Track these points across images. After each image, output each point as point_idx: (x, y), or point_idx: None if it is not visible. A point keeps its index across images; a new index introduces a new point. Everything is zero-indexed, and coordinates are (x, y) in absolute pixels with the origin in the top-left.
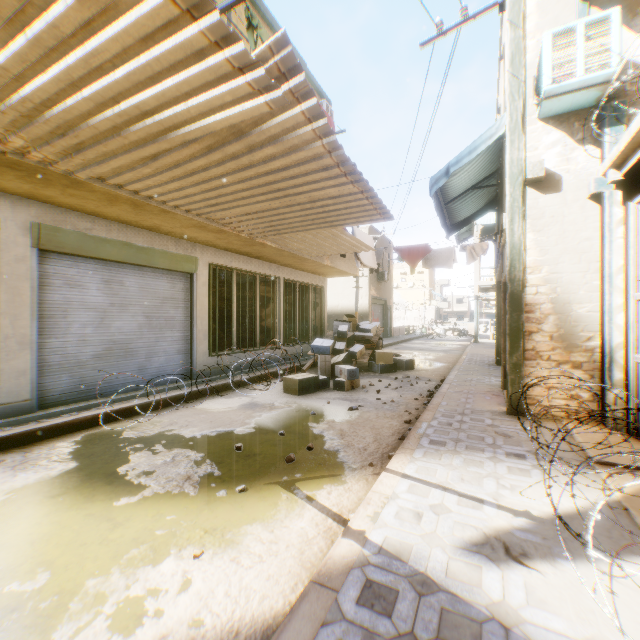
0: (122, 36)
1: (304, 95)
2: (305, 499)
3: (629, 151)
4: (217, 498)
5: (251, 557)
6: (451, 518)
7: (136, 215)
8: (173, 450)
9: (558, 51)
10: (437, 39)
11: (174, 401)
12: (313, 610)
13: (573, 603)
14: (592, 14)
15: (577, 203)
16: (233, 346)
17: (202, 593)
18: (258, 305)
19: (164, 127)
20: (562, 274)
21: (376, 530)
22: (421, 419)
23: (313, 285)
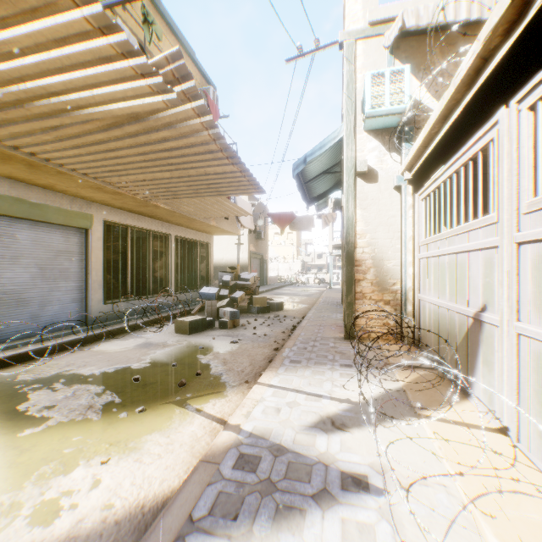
0: (36, 35)
1: (194, 96)
2: (195, 411)
3: (414, 161)
4: (119, 419)
5: (152, 456)
6: (300, 409)
7: (31, 174)
8: (73, 386)
9: (375, 87)
10: (298, 58)
11: (70, 345)
12: (201, 477)
13: (366, 446)
14: (396, 64)
15: (388, 191)
16: (128, 294)
17: (111, 486)
18: (151, 258)
19: (69, 106)
20: (379, 240)
21: (248, 423)
22: (285, 346)
23: (201, 241)
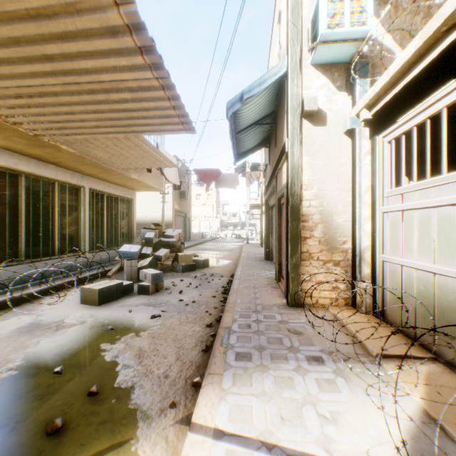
0: None
1: None
2: None
3: (383, 92)
4: None
5: None
6: None
7: None
8: None
9: (332, 3)
10: None
11: None
12: None
13: None
14: None
15: (337, 136)
16: (21, 256)
17: None
18: (58, 213)
19: None
20: (327, 191)
21: None
22: (223, 324)
23: (122, 197)
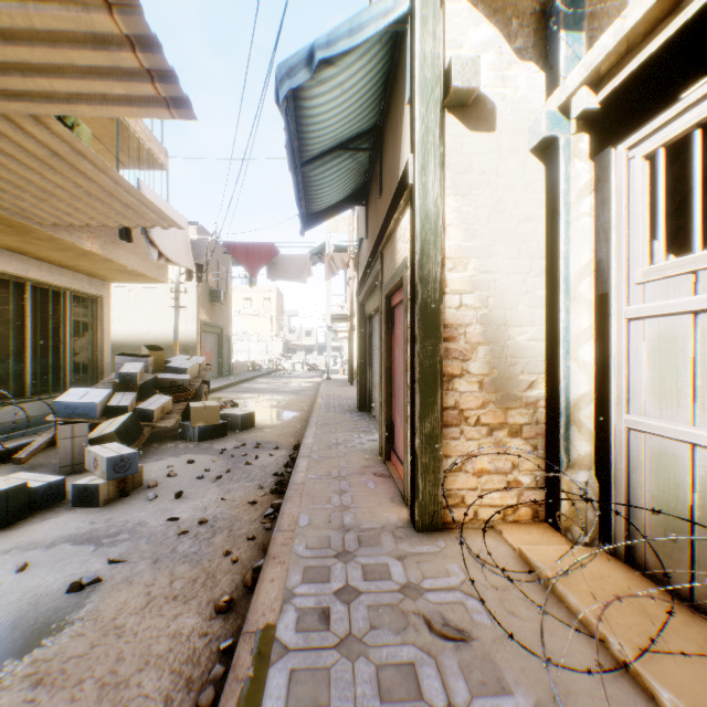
0: None
1: None
2: None
3: (644, 32)
4: None
5: None
6: None
7: None
8: None
9: None
10: None
11: None
12: None
13: None
14: None
15: (517, 157)
16: None
17: None
18: None
19: None
20: (497, 275)
21: None
22: (254, 614)
23: (75, 291)
